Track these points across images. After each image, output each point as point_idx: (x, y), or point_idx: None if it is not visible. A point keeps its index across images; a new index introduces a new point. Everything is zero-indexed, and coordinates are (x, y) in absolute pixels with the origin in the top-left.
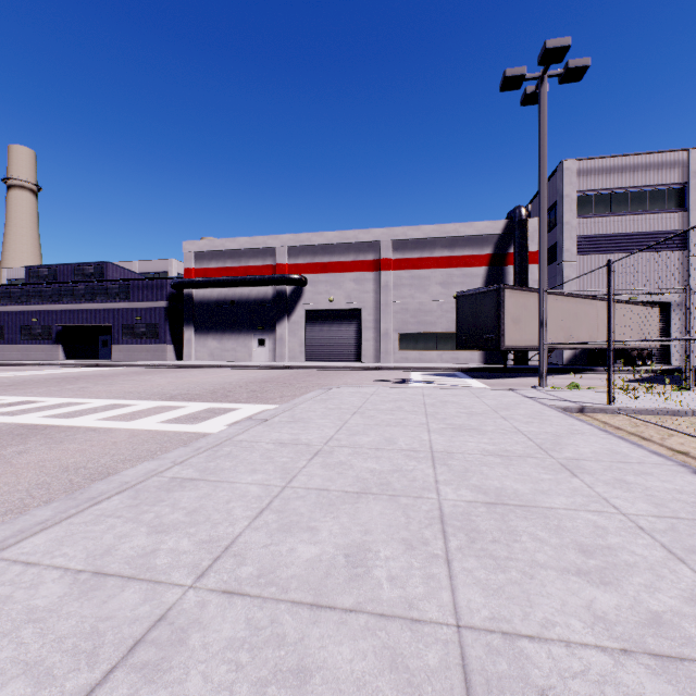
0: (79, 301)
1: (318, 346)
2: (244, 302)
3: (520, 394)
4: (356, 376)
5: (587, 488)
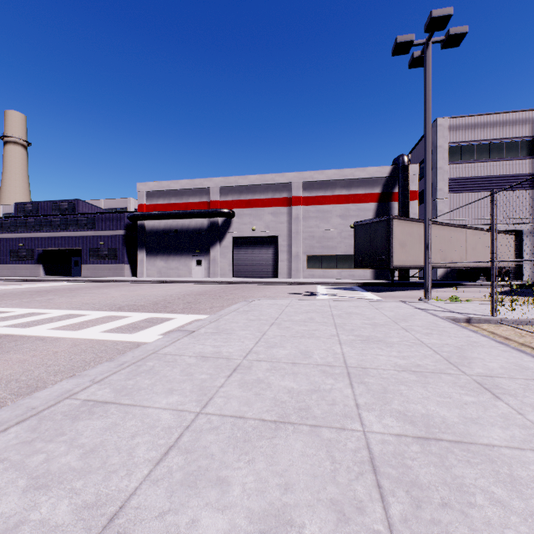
0: (56, 230)
1: (243, 265)
2: (185, 231)
3: (411, 305)
4: (273, 290)
5: (519, 416)
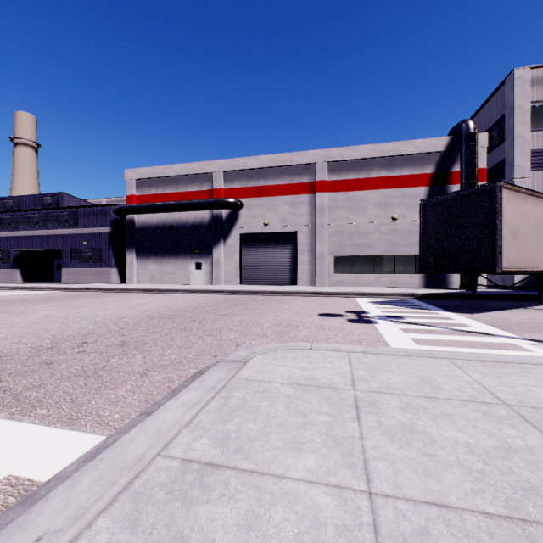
0: (34, 228)
1: (253, 269)
2: (182, 227)
3: None
4: (293, 306)
5: None
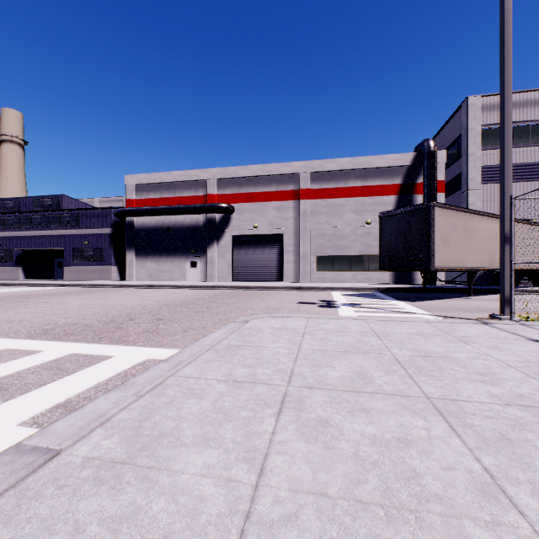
0: (36, 228)
1: (243, 267)
2: (178, 229)
3: (512, 333)
4: (278, 297)
5: None
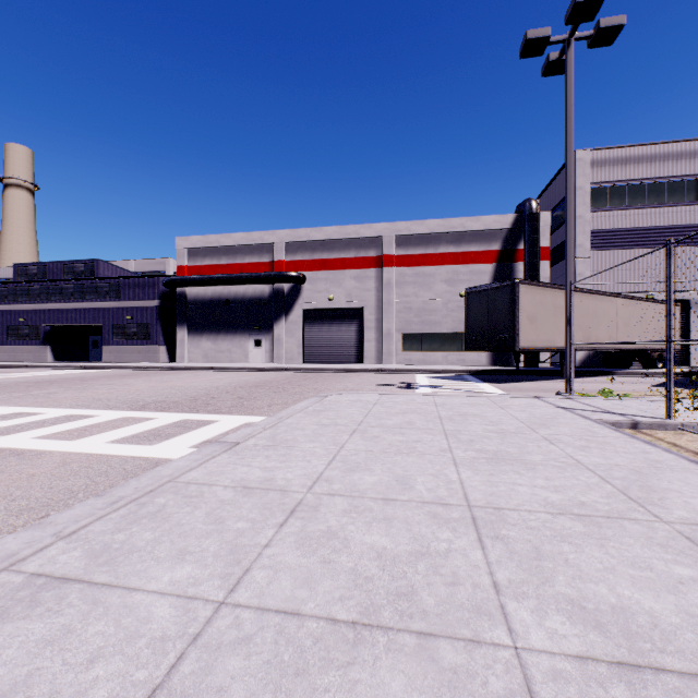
0: (68, 300)
1: (317, 347)
2: (239, 301)
3: (550, 403)
4: (356, 380)
5: None
